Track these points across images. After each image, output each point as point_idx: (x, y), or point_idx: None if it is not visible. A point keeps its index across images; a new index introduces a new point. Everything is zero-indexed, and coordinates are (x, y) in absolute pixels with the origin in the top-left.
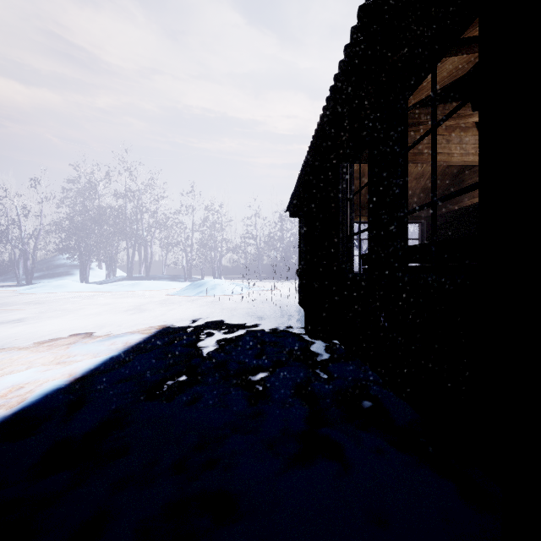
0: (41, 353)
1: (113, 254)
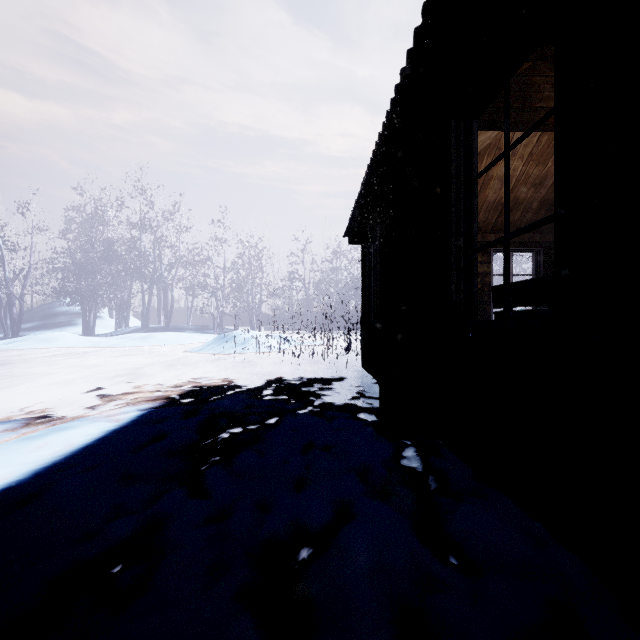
0: None
1: (126, 299)
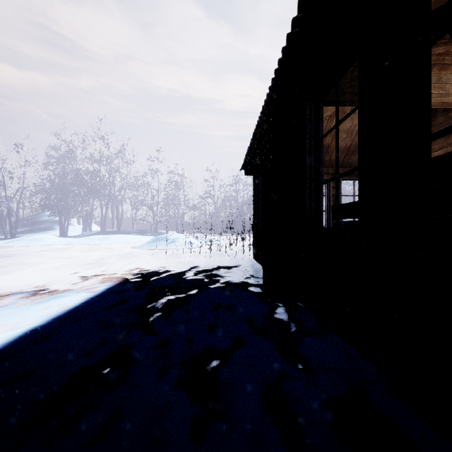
0: None
1: (89, 211)
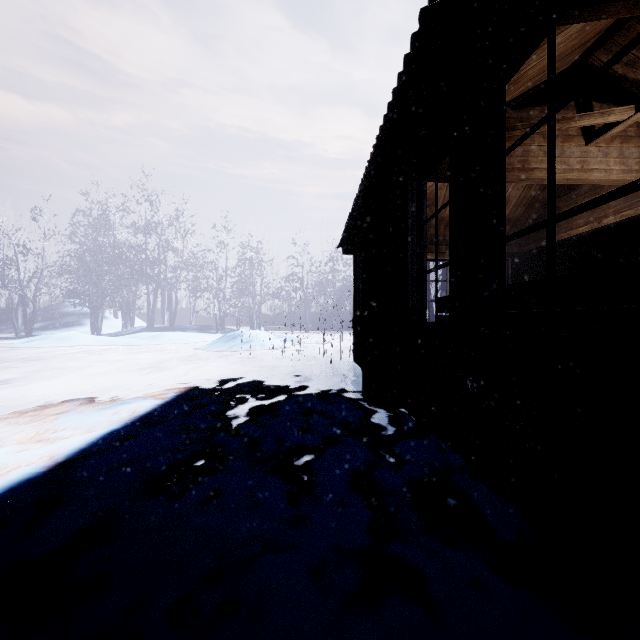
0: (20, 427)
1: (131, 300)
